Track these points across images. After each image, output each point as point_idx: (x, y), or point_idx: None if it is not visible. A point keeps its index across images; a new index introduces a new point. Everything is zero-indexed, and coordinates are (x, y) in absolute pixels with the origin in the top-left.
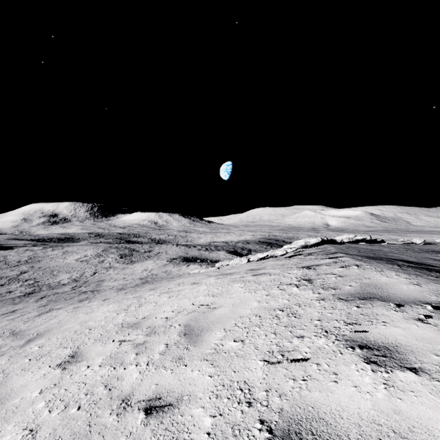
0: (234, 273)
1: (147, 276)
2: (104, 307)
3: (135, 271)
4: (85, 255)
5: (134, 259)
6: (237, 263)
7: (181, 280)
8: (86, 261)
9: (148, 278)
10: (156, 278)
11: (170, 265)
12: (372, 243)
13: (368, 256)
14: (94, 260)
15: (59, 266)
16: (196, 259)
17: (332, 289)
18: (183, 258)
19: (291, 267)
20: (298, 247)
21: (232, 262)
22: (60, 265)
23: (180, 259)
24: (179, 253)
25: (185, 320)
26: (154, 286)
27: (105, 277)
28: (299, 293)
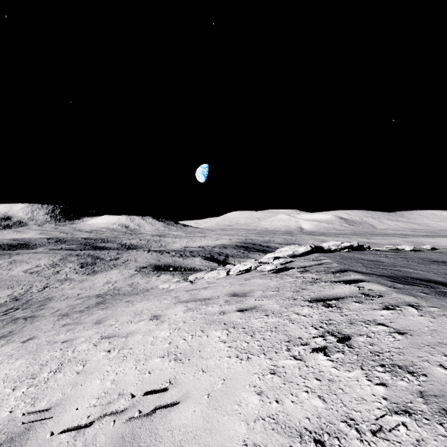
0: (210, 299)
1: (107, 292)
2: (7, 365)
3: (95, 285)
4: (37, 265)
5: (97, 269)
6: (214, 277)
7: (141, 306)
8: (37, 272)
9: (107, 295)
10: (117, 295)
11: (138, 275)
12: (358, 250)
13: (386, 274)
14: (47, 271)
15: (0, 279)
16: (169, 267)
17: (407, 374)
18: (155, 267)
19: (294, 298)
20: (283, 256)
21: (208, 275)
22: (2, 278)
23: (151, 268)
24: (150, 260)
25: (112, 438)
26: (104, 314)
27: (56, 293)
28: (337, 375)
